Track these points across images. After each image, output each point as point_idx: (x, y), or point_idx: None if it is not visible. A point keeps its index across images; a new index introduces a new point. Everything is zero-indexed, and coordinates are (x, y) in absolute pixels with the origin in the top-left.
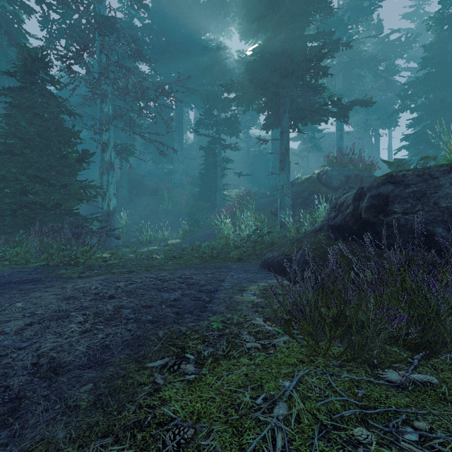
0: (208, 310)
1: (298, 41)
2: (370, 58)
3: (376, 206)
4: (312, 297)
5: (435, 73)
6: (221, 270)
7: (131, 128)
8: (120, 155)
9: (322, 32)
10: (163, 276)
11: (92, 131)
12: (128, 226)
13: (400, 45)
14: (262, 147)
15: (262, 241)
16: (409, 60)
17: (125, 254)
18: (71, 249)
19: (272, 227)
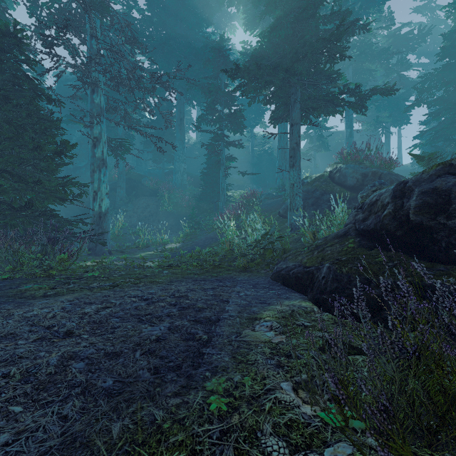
0: (205, 362)
1: (311, 21)
2: (382, 50)
3: (432, 205)
4: (396, 372)
5: (455, 64)
6: (224, 284)
7: (128, 124)
8: (115, 151)
9: (337, 11)
10: (151, 294)
11: (81, 124)
12: (125, 228)
13: (412, 38)
14: (267, 146)
15: (273, 248)
16: (420, 55)
17: (111, 263)
18: (43, 258)
19: (281, 230)
